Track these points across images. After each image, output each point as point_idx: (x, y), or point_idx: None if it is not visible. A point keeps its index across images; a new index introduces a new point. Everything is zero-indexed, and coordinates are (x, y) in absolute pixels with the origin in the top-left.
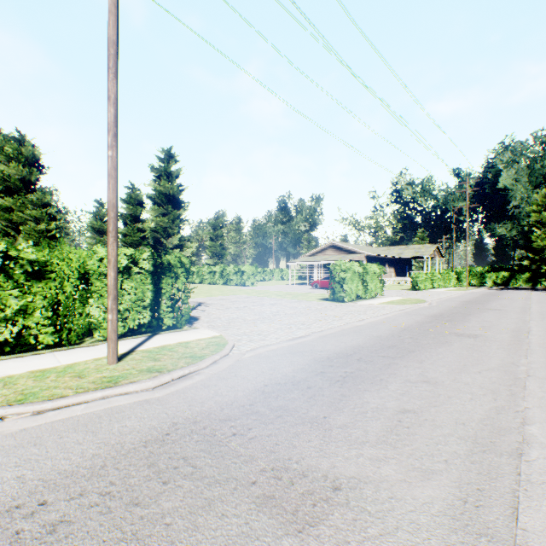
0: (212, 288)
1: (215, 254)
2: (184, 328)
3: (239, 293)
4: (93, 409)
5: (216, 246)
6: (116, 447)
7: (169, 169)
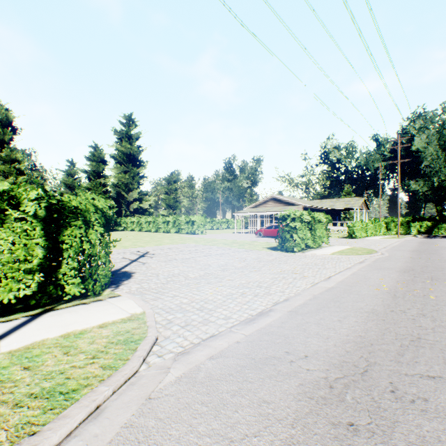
0: (164, 237)
1: (169, 206)
2: (99, 297)
3: (188, 242)
4: None
5: (170, 199)
6: None
7: (130, 132)
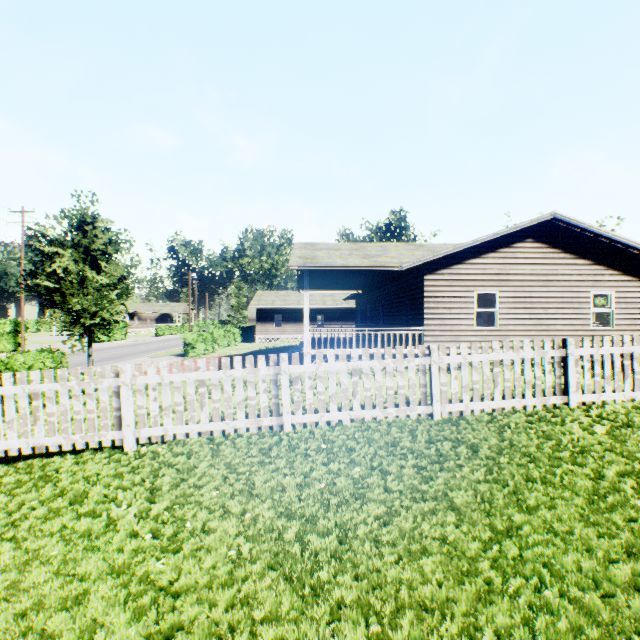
0: None
1: None
2: None
3: None
4: None
5: None
6: None
7: None
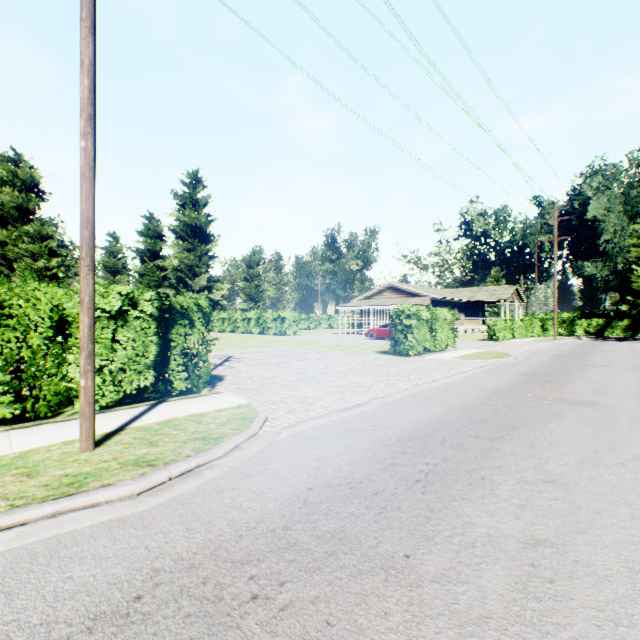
0: (245, 338)
1: (250, 297)
2: (202, 393)
3: (278, 345)
4: (28, 540)
5: (251, 288)
6: (36, 634)
7: (195, 196)
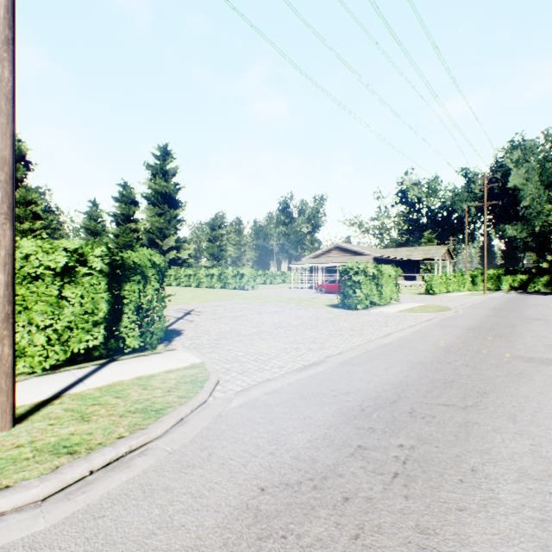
0: (208, 293)
1: (213, 256)
2: (156, 350)
3: (237, 299)
4: None
5: (214, 248)
6: None
7: (165, 167)
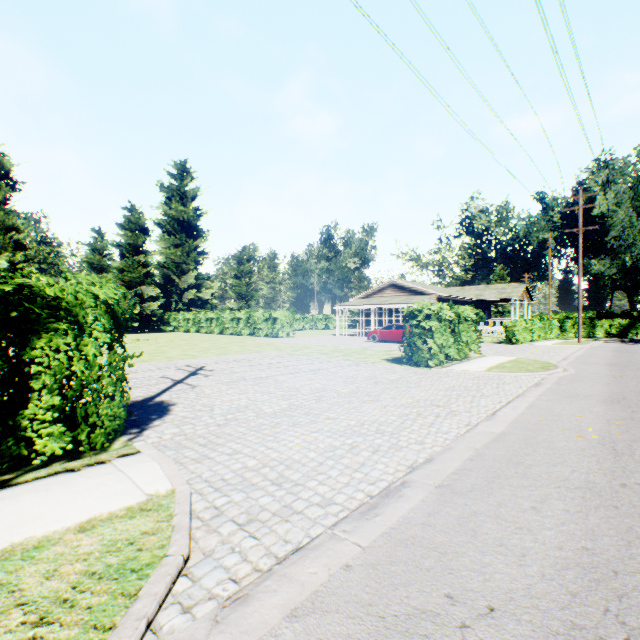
0: (231, 341)
1: (240, 296)
2: (101, 455)
3: (266, 350)
4: None
5: (241, 286)
6: None
7: (183, 188)
